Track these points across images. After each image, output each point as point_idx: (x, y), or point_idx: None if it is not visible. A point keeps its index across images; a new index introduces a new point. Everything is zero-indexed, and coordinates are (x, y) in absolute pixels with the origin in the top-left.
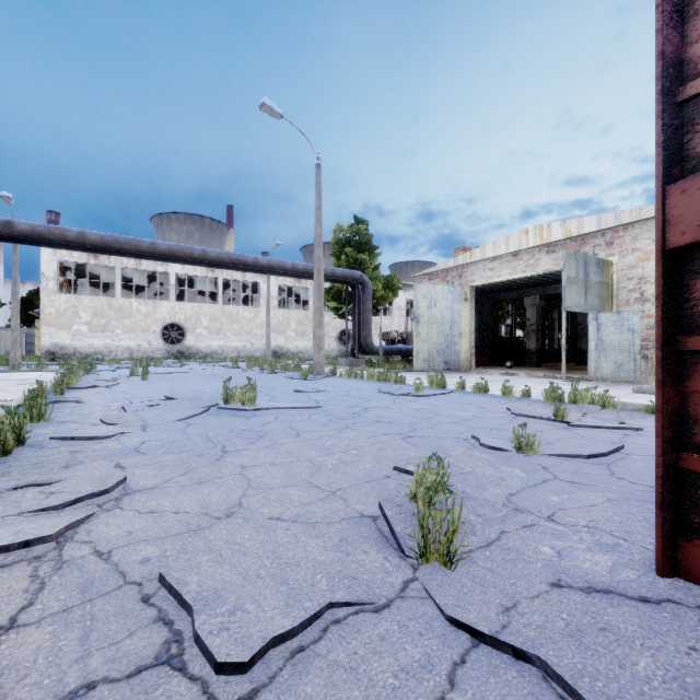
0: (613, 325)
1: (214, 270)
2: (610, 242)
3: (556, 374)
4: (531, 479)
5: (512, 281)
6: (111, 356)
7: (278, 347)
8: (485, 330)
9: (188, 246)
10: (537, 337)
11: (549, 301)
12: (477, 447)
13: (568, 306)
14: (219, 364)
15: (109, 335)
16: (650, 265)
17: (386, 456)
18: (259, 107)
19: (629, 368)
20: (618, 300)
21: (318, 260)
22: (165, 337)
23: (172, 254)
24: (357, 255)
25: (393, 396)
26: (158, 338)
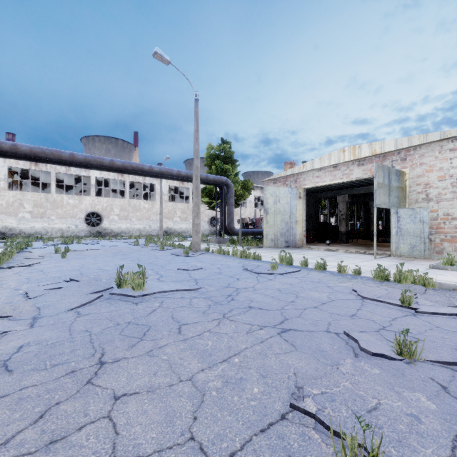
0: (408, 217)
1: (123, 175)
2: (404, 158)
3: (363, 250)
4: (448, 417)
5: (329, 185)
6: (47, 235)
7: (168, 228)
8: (310, 218)
9: (100, 157)
10: (346, 223)
11: (351, 198)
12: (355, 349)
13: (378, 204)
14: (125, 241)
15: (46, 220)
16: (433, 175)
17: (271, 369)
18: (153, 55)
19: (420, 248)
20: (410, 199)
21: (196, 169)
22: (88, 221)
23: (87, 162)
24: (223, 165)
25: (255, 274)
26: (82, 222)
